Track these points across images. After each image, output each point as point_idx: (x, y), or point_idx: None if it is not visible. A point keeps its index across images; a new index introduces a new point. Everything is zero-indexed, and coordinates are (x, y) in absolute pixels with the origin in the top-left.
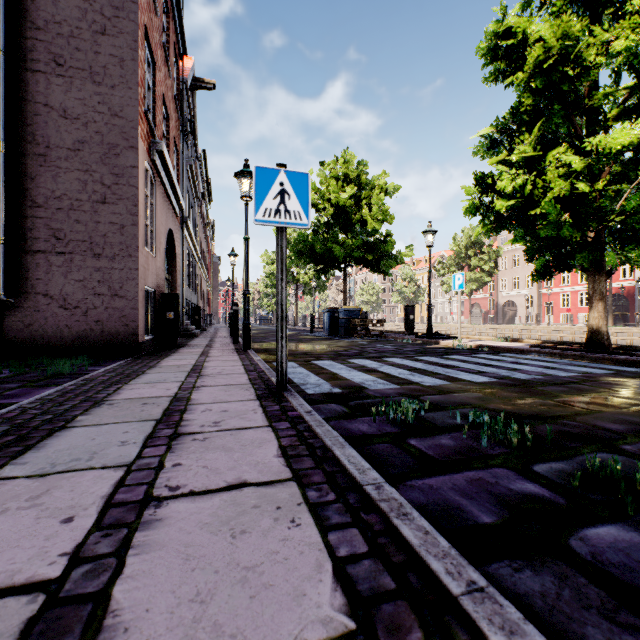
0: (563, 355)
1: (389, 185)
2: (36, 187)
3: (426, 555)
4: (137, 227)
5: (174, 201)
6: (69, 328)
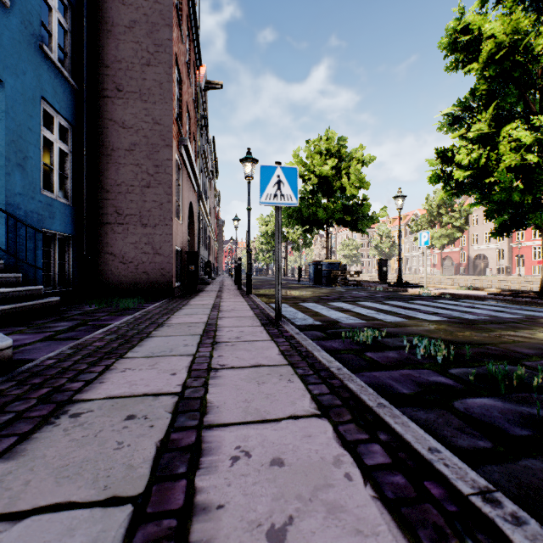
0: (516, 301)
1: (365, 156)
2: (105, 178)
3: (359, 394)
4: (171, 203)
5: (193, 180)
6: (126, 277)
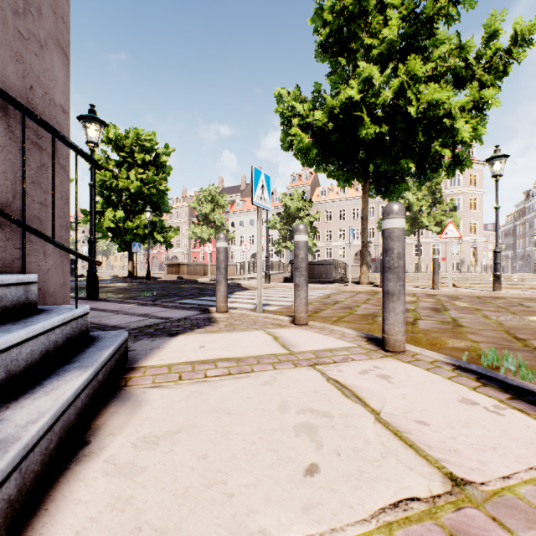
0: (114, 280)
1: None
2: None
3: None
4: None
5: None
6: None
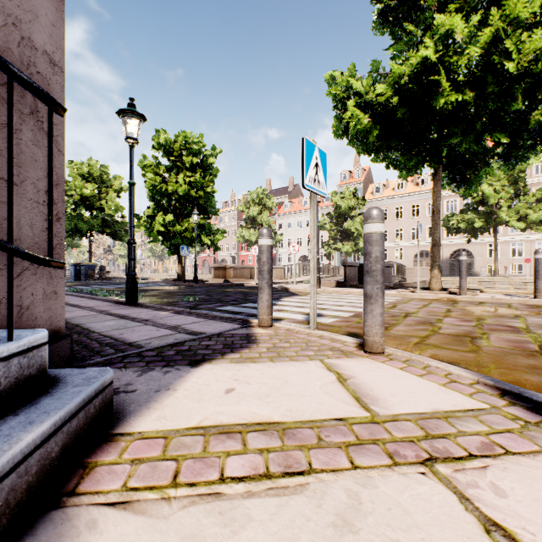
0: (164, 283)
1: (124, 185)
2: None
3: None
4: None
5: None
6: None
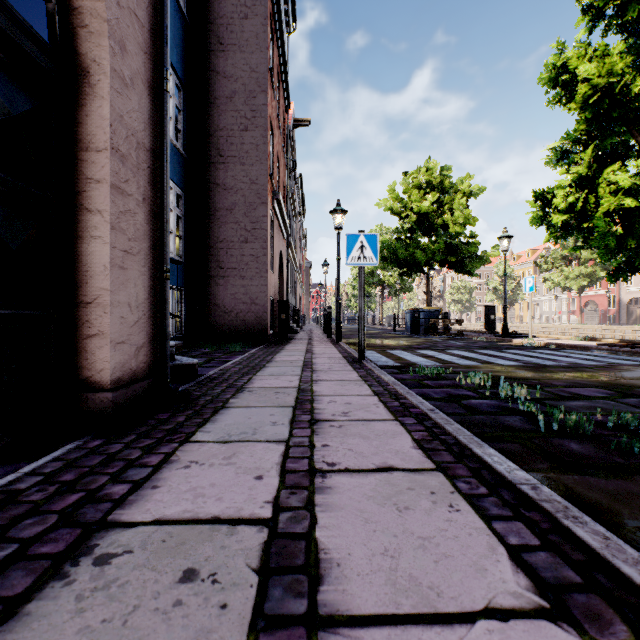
0: (620, 352)
1: (473, 187)
2: (209, 236)
3: (399, 389)
4: (266, 257)
5: (283, 228)
6: (227, 325)
